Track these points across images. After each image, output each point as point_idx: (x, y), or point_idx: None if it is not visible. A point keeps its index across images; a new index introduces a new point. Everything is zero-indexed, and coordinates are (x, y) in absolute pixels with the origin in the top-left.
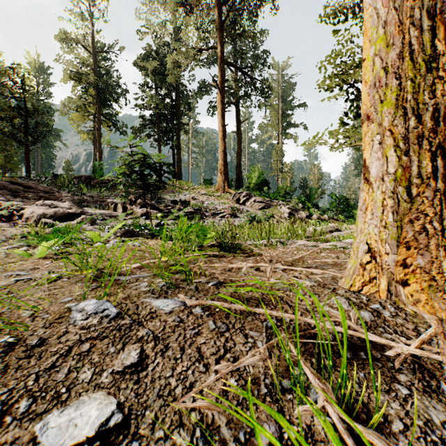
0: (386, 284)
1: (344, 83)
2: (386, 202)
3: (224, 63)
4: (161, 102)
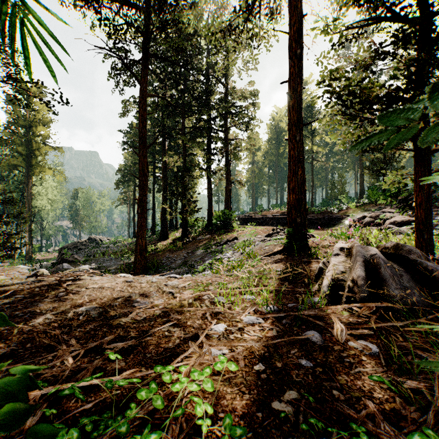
0: None
1: None
2: None
3: None
4: None
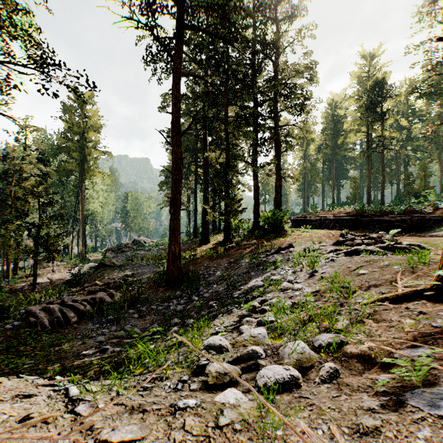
0: None
1: None
2: None
3: None
4: None
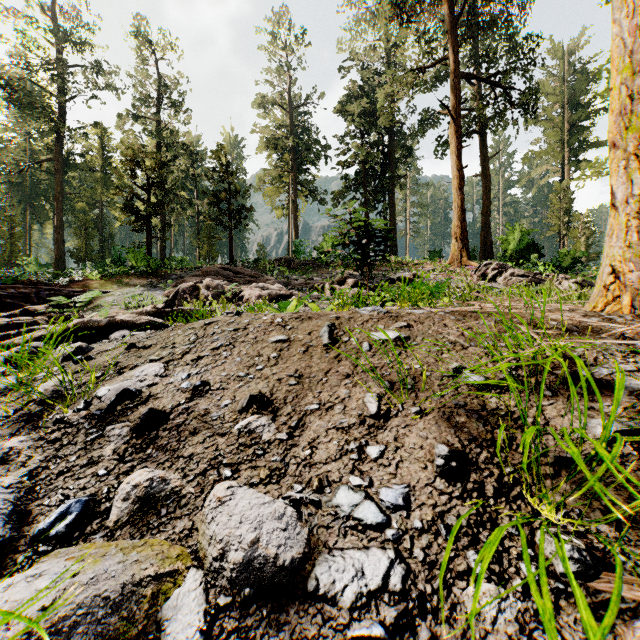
0: (628, 300)
1: None
2: (629, 223)
3: (462, 77)
4: (369, 153)
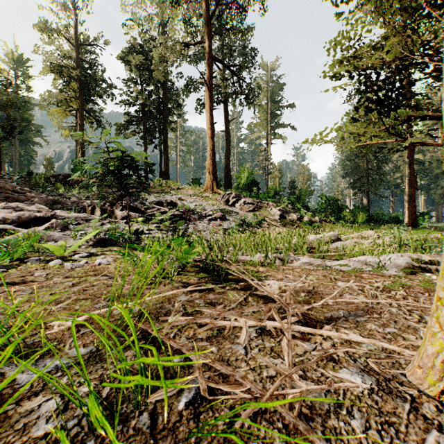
0: None
1: (355, 70)
2: None
3: (213, 58)
4: (147, 98)
